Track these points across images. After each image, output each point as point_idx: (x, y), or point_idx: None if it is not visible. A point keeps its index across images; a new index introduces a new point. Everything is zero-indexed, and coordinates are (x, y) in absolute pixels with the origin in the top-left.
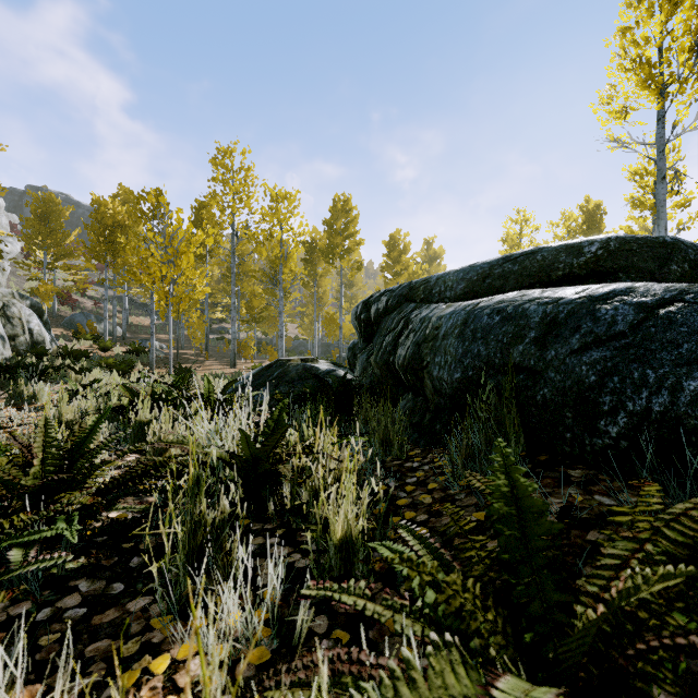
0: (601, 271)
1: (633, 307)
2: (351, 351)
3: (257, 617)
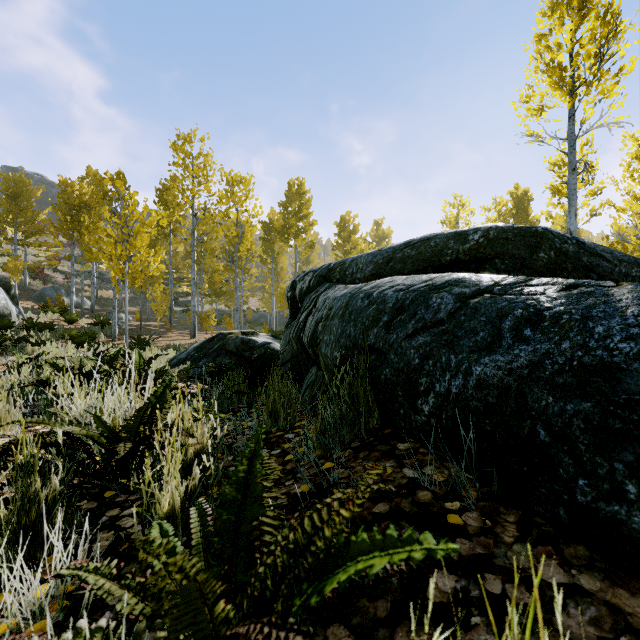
0: (481, 257)
1: (454, 296)
2: None
3: (61, 590)
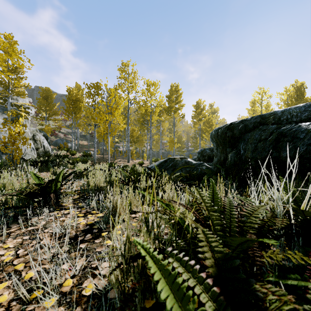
0: None
1: None
2: (200, 154)
3: None
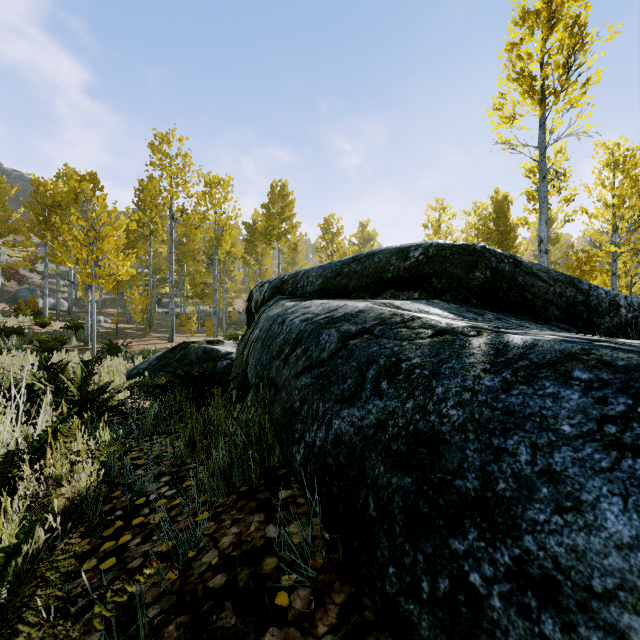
0: (420, 275)
1: (339, 334)
2: None
3: None
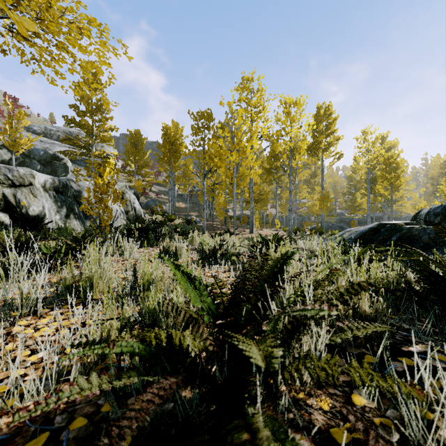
0: None
1: None
2: (441, 216)
3: None
